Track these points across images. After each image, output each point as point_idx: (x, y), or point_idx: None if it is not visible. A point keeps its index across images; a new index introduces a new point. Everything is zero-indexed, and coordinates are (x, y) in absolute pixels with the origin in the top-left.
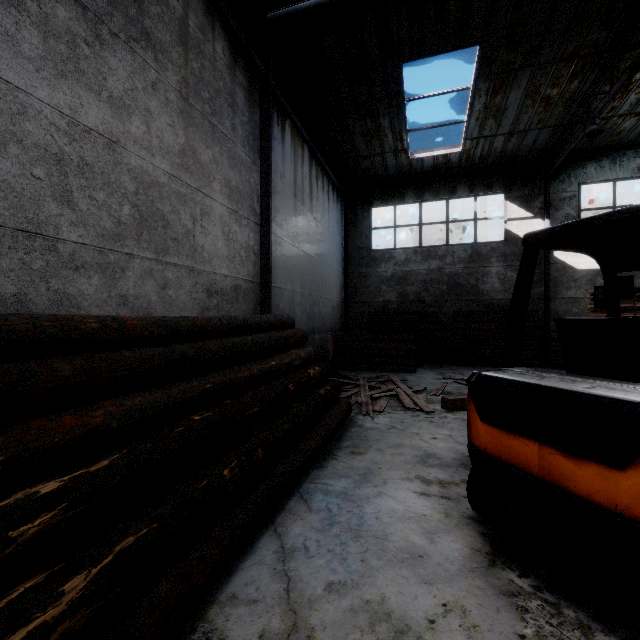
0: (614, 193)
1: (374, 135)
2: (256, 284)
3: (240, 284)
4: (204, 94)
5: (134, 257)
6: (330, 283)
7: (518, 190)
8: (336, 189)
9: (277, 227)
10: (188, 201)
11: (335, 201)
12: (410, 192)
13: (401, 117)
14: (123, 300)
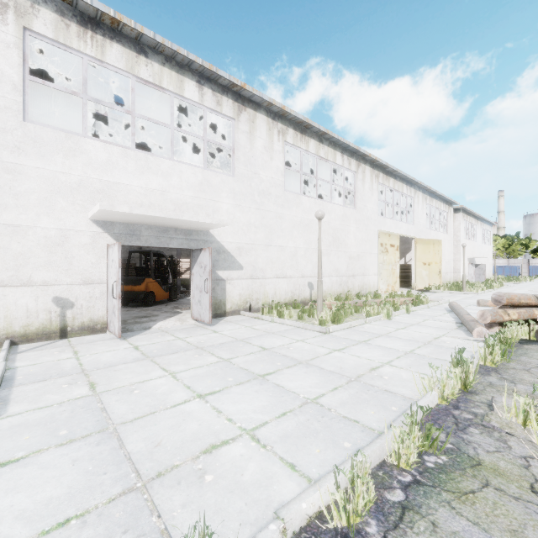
0: None
1: None
2: None
3: None
4: None
5: None
6: None
7: None
8: None
9: None
10: None
11: None
12: None
13: None
14: None
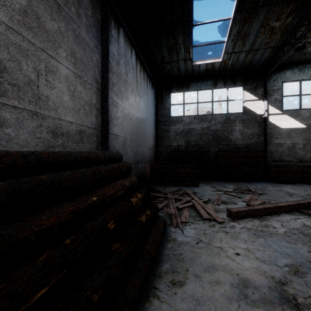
0: (300, 87)
1: (173, 48)
2: (98, 131)
3: (84, 129)
4: None
5: None
6: (148, 134)
7: (250, 85)
8: (151, 81)
9: (114, 95)
10: (31, 56)
11: (151, 88)
12: (192, 85)
13: (190, 36)
14: None
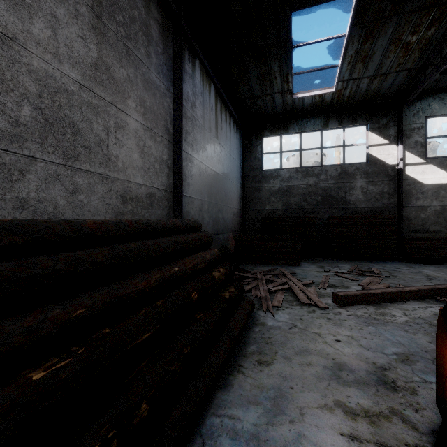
0: None
1: (266, 78)
2: (169, 193)
3: (154, 192)
4: (118, 17)
5: (36, 160)
6: (231, 195)
7: (377, 123)
8: (236, 122)
9: (188, 146)
10: (101, 113)
11: (235, 132)
12: (293, 125)
13: (288, 62)
14: (22, 203)
